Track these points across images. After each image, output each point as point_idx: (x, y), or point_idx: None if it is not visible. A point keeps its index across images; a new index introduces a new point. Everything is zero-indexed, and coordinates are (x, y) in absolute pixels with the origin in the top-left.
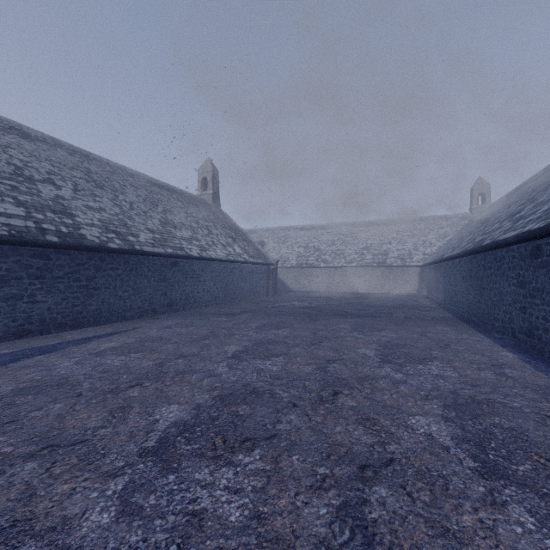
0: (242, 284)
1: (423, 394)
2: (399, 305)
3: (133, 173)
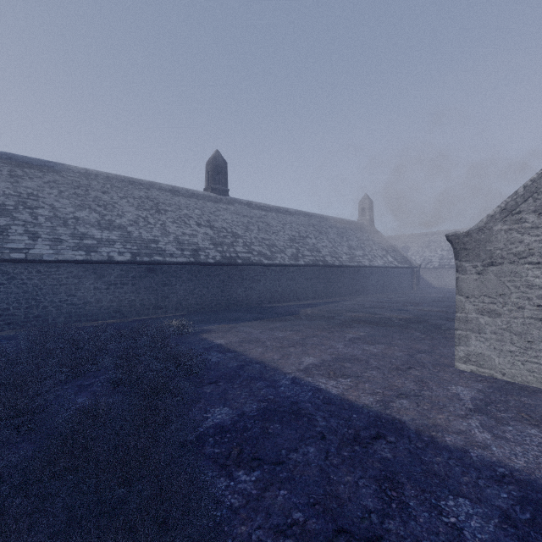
0: (393, 282)
1: None
2: None
3: (326, 217)
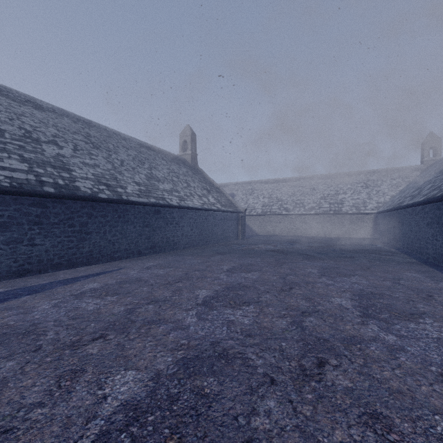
0: (215, 229)
1: (435, 370)
2: (358, 249)
3: (126, 137)
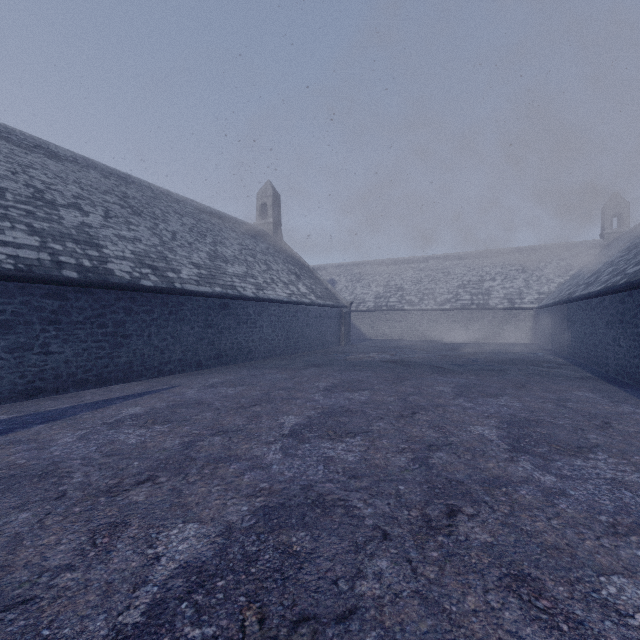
0: (308, 331)
1: (604, 520)
2: (511, 359)
3: (179, 198)
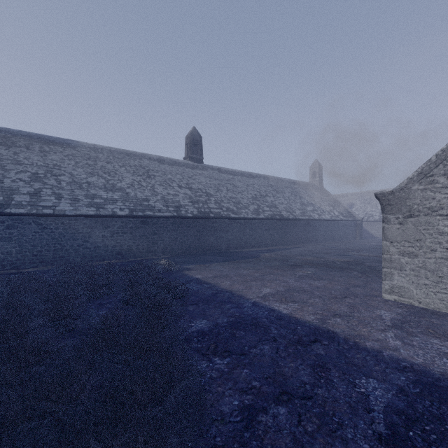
0: (339, 232)
1: None
2: None
3: (282, 179)
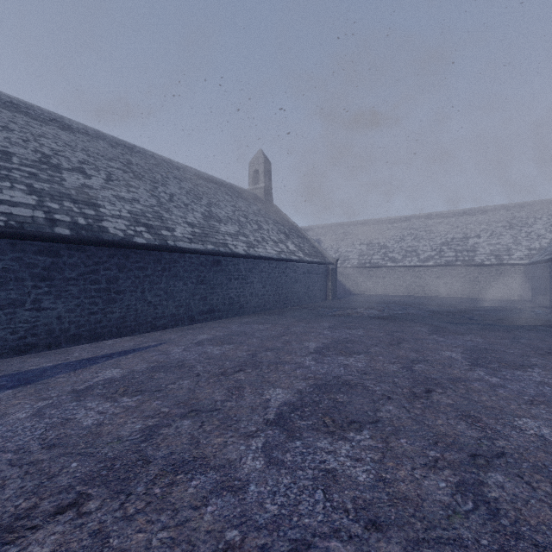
0: (296, 287)
1: None
2: (511, 317)
3: (179, 166)
